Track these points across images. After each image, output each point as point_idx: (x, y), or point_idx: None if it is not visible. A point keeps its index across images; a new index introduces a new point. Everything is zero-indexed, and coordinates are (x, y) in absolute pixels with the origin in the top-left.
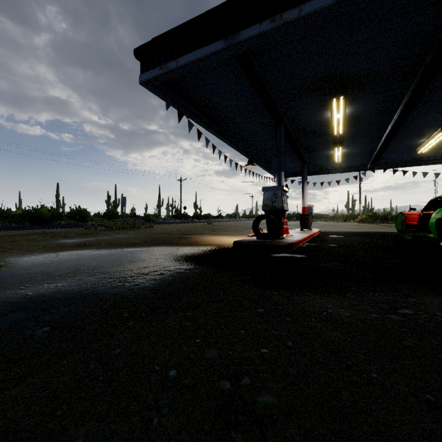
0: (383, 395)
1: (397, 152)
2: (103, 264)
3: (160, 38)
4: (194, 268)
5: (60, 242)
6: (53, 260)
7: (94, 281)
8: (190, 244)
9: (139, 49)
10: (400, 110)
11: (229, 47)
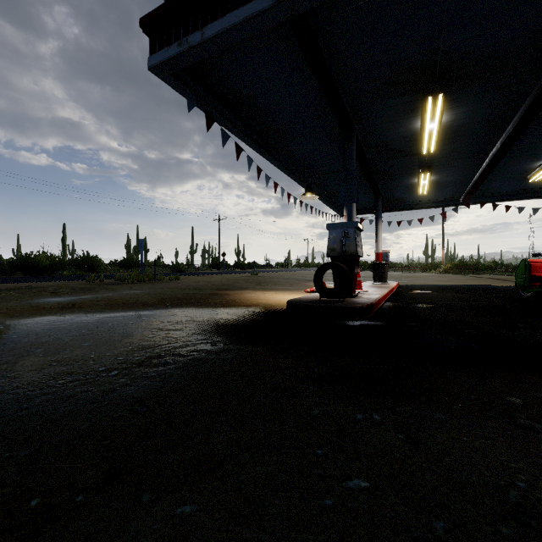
0: None
1: (501, 181)
2: (79, 341)
3: None
4: (224, 349)
5: (39, 302)
6: (3, 334)
7: (38, 382)
8: (226, 304)
9: (148, 17)
10: (518, 117)
11: (281, 3)
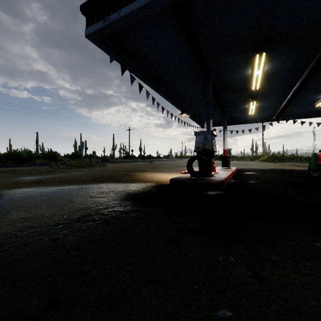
0: None
1: (298, 106)
2: (40, 205)
3: None
4: (131, 210)
5: (19, 179)
6: None
7: (10, 233)
8: (133, 180)
9: (85, 4)
10: (311, 67)
11: None
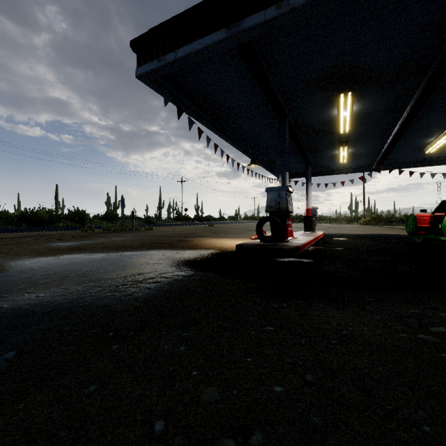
0: None
1: (404, 153)
2: (95, 270)
3: (158, 28)
4: (193, 274)
5: (53, 246)
6: (41, 266)
7: (82, 290)
8: (191, 247)
9: (136, 40)
10: (410, 107)
11: (231, 36)
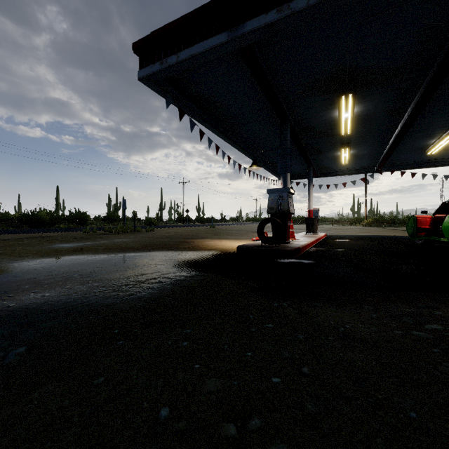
0: (429, 445)
1: (406, 154)
2: (98, 270)
3: (160, 31)
4: (195, 275)
5: (55, 247)
6: (45, 266)
7: (86, 290)
8: (192, 248)
9: (138, 43)
10: (411, 109)
11: (233, 39)
